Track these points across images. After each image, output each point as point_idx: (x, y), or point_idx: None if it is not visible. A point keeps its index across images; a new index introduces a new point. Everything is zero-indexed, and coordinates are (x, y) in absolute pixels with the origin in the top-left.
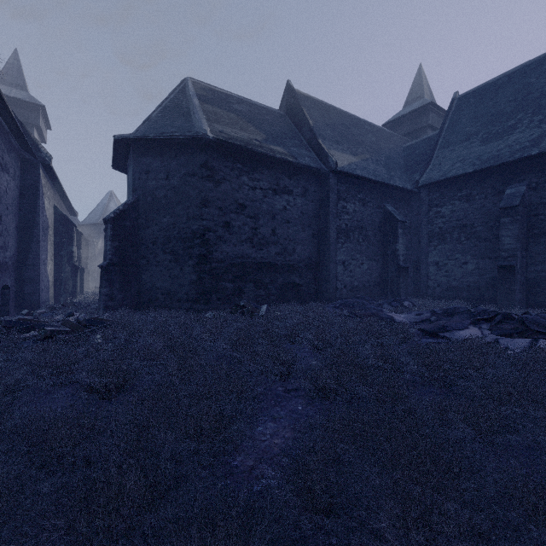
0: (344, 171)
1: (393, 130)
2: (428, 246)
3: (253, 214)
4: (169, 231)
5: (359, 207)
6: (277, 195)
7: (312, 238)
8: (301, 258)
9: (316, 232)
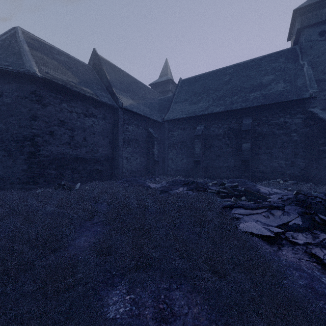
0: (127, 108)
1: (154, 89)
2: (168, 150)
3: (71, 127)
4: (2, 134)
5: (135, 128)
6: (87, 117)
7: (109, 144)
8: (102, 155)
9: (111, 140)
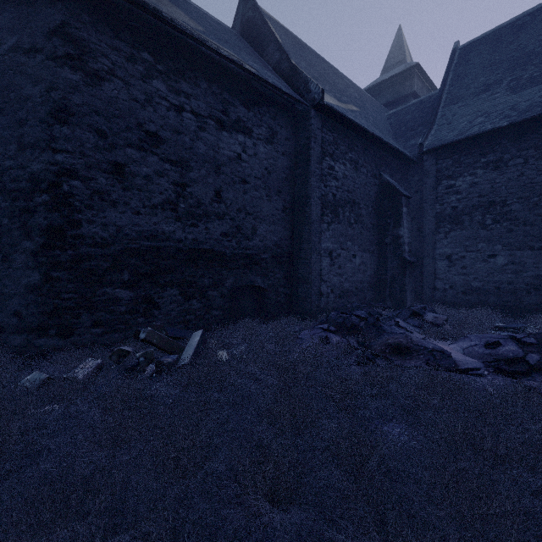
0: (333, 107)
1: None
2: (436, 234)
3: (178, 157)
4: None
5: (350, 172)
6: (225, 132)
7: (283, 213)
8: (266, 244)
9: (289, 204)
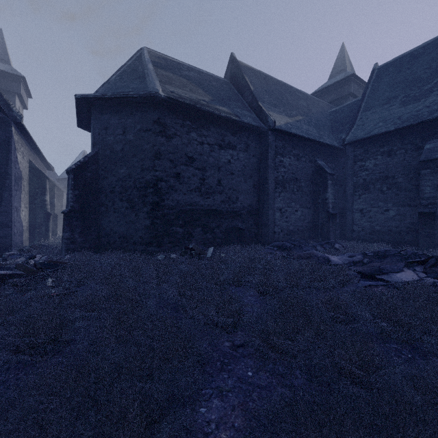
0: (281, 129)
1: (320, 99)
2: (353, 196)
3: (201, 166)
4: (125, 181)
5: (294, 161)
6: (222, 150)
7: (253, 188)
8: (243, 205)
9: (257, 183)
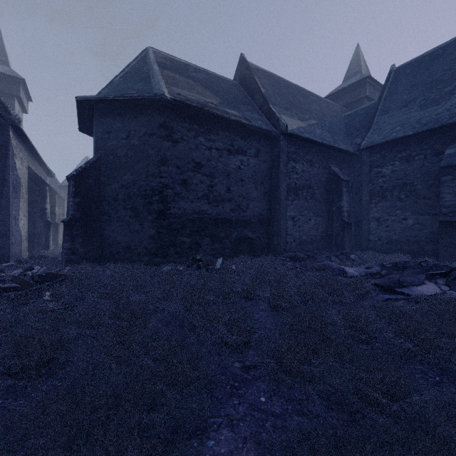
0: (293, 133)
1: (334, 102)
2: (369, 204)
3: (209, 173)
4: (129, 188)
5: (307, 168)
6: (232, 155)
7: (264, 196)
8: (254, 214)
9: (268, 190)
